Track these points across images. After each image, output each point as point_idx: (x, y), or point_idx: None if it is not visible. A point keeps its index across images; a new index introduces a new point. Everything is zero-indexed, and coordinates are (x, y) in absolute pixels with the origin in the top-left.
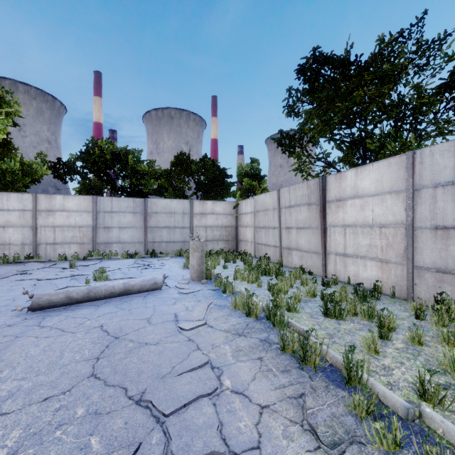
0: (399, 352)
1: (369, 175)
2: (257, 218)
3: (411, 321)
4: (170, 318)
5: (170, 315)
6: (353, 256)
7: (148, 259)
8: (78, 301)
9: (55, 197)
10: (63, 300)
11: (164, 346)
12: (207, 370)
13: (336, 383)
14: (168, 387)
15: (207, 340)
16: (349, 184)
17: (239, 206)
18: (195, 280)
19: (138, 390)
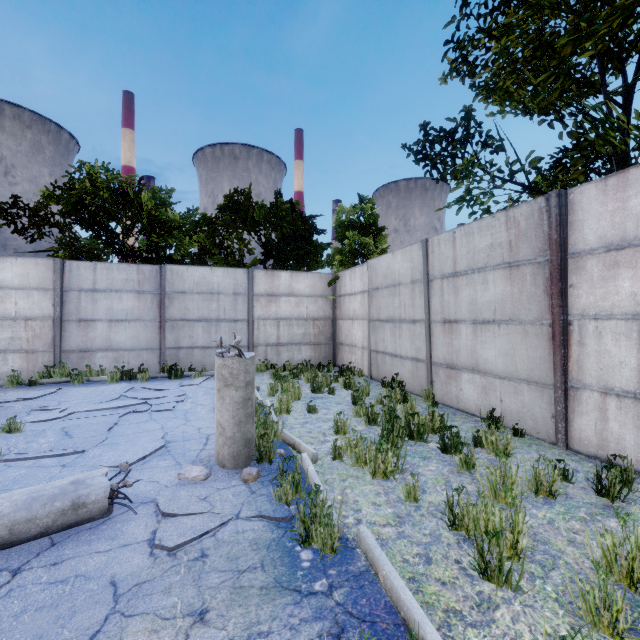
0: None
1: None
2: (374, 302)
3: None
4: None
5: None
6: None
7: (161, 383)
8: None
9: None
10: None
11: None
12: None
13: None
14: None
15: None
16: None
17: (339, 281)
18: (226, 465)
19: None
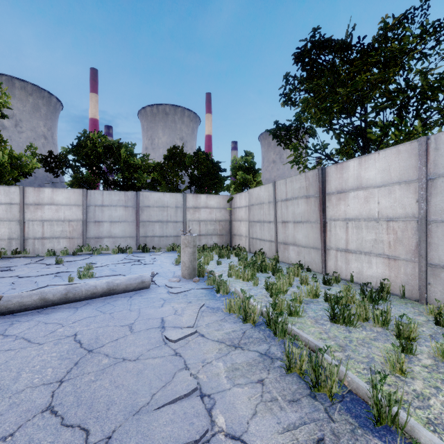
0: (430, 372)
1: (374, 165)
2: (251, 212)
3: (432, 328)
4: (155, 324)
5: (156, 320)
6: (356, 252)
7: (140, 254)
8: (54, 303)
9: (43, 190)
10: (37, 302)
11: (145, 363)
12: (195, 400)
13: (361, 421)
14: (143, 429)
15: (197, 354)
16: (351, 175)
17: (234, 200)
18: (186, 277)
19: (103, 434)
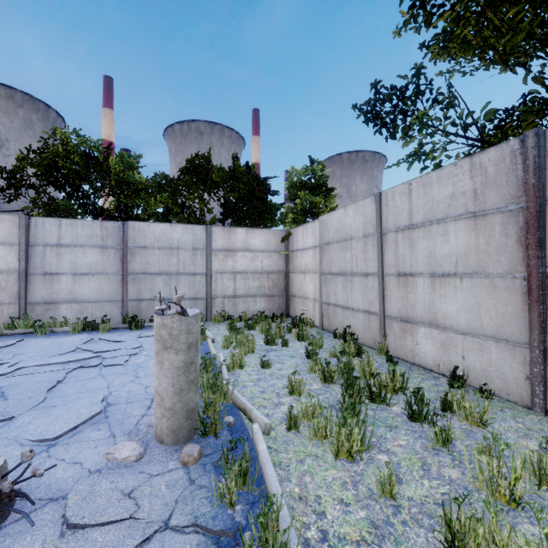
0: None
1: None
2: (326, 256)
3: None
4: None
5: None
6: None
7: (121, 334)
8: None
9: None
10: None
11: None
12: None
13: None
14: None
15: None
16: None
17: (292, 237)
18: (165, 441)
19: None
